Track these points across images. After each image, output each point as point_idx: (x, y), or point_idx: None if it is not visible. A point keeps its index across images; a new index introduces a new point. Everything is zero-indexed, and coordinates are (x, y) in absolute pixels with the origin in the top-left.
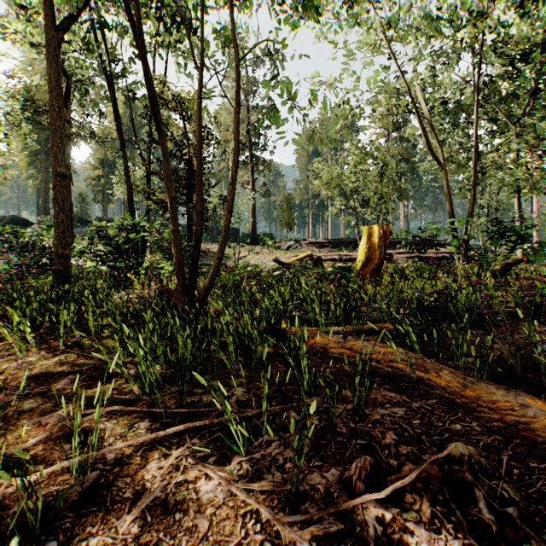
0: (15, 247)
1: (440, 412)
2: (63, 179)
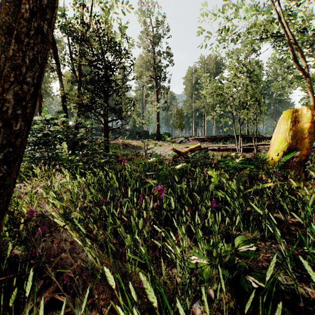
0: None
1: None
2: None
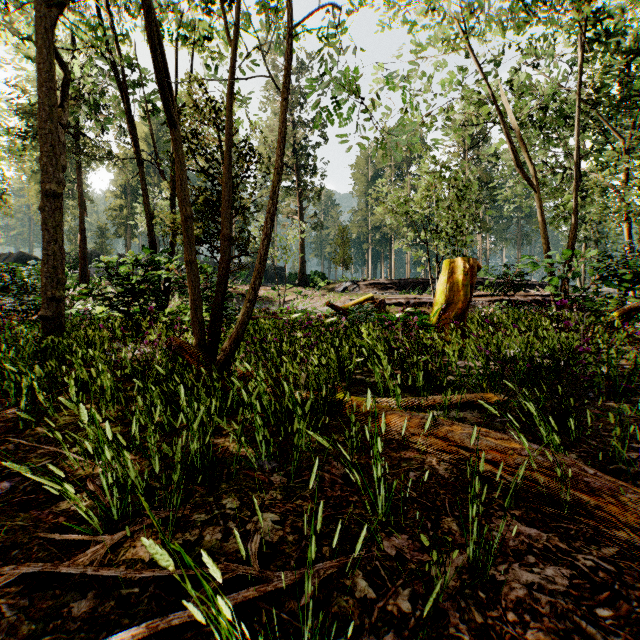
0: (11, 289)
1: (636, 580)
2: (54, 199)
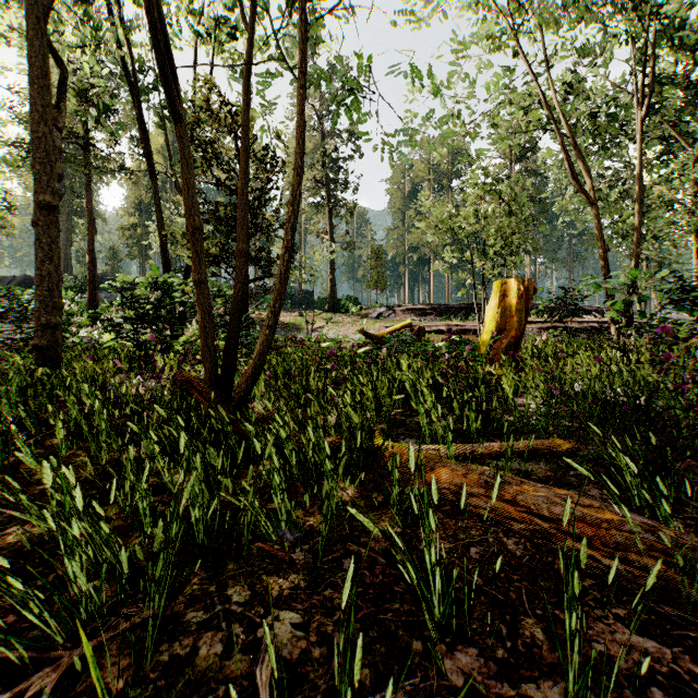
0: (9, 315)
1: None
2: (50, 212)
